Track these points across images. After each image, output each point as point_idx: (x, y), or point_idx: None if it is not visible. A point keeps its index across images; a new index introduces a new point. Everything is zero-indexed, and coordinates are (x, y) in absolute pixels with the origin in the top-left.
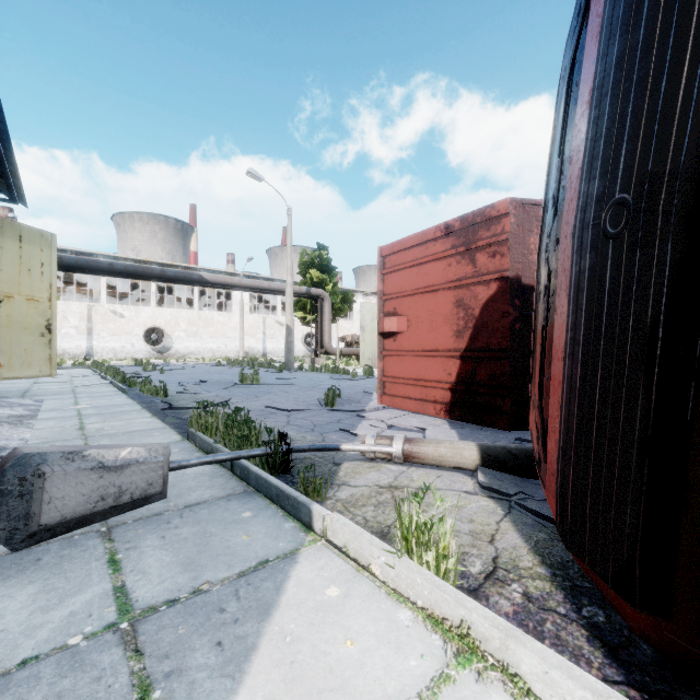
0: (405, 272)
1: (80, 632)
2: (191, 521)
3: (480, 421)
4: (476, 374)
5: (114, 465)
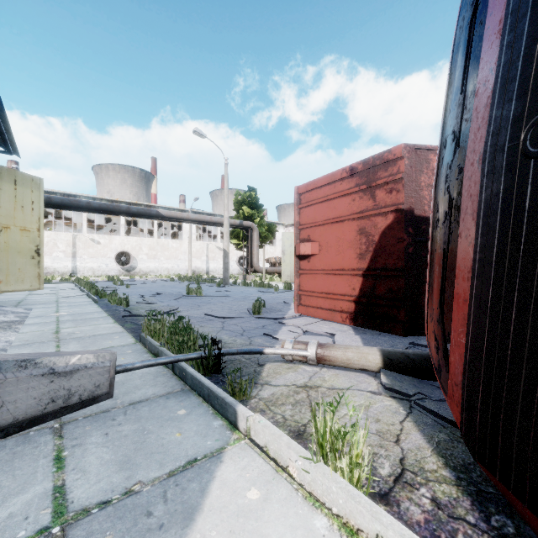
0: (317, 207)
1: (13, 537)
2: (133, 418)
3: (379, 328)
4: (375, 289)
5: (64, 371)
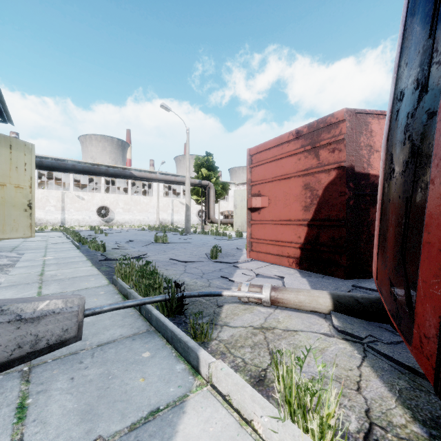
0: (266, 166)
1: None
2: (100, 361)
3: (323, 271)
4: (319, 237)
5: (31, 317)
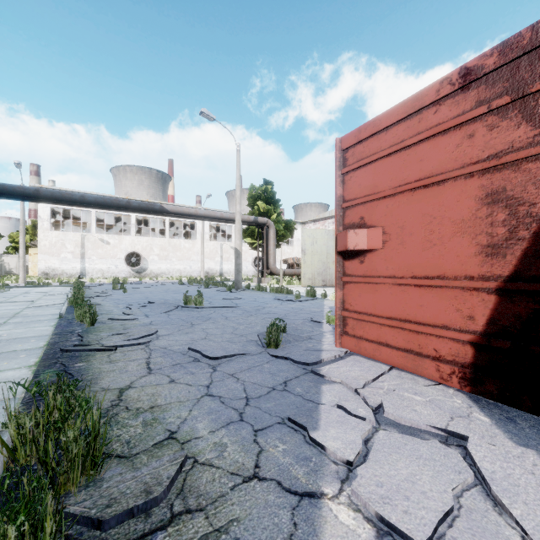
0: (379, 165)
1: None
2: None
3: None
4: None
5: None
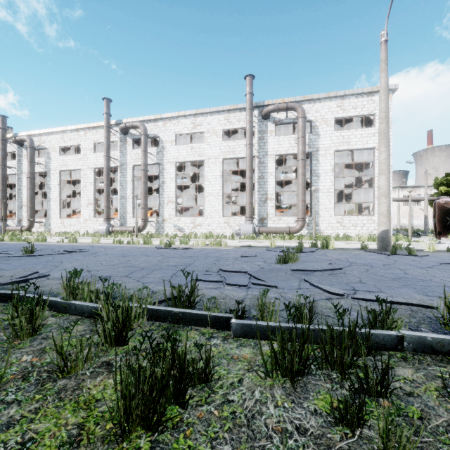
0: None
1: None
2: None
3: None
4: None
5: (403, 232)
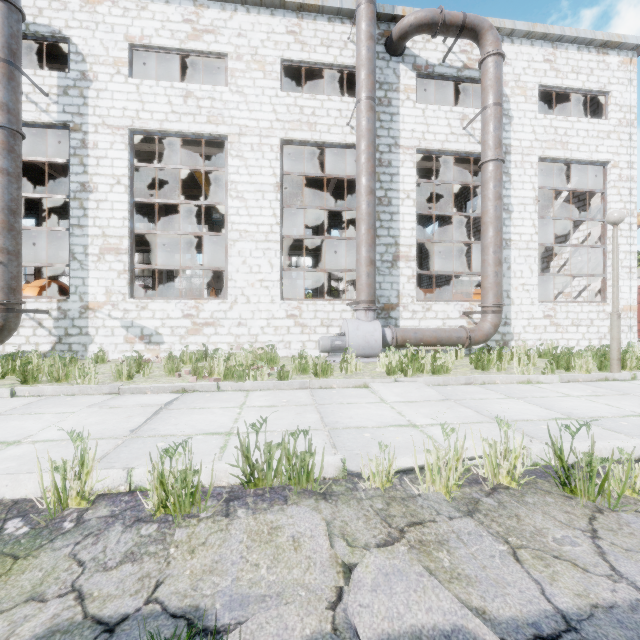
0: None
1: None
2: None
3: None
4: None
5: None
